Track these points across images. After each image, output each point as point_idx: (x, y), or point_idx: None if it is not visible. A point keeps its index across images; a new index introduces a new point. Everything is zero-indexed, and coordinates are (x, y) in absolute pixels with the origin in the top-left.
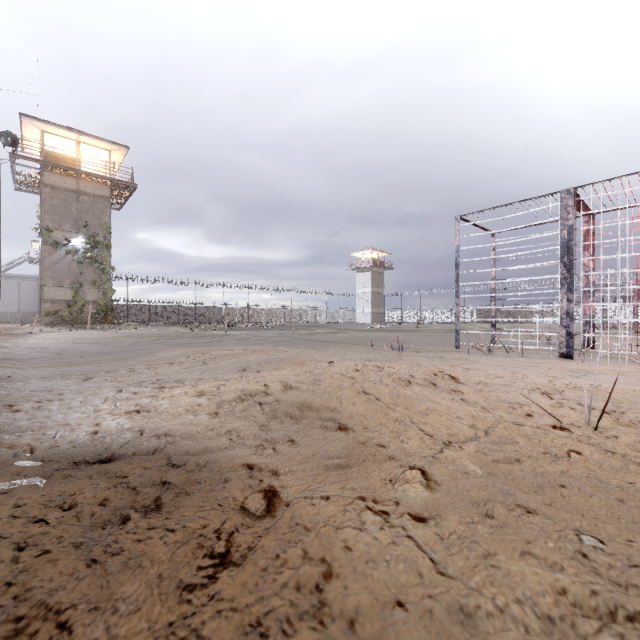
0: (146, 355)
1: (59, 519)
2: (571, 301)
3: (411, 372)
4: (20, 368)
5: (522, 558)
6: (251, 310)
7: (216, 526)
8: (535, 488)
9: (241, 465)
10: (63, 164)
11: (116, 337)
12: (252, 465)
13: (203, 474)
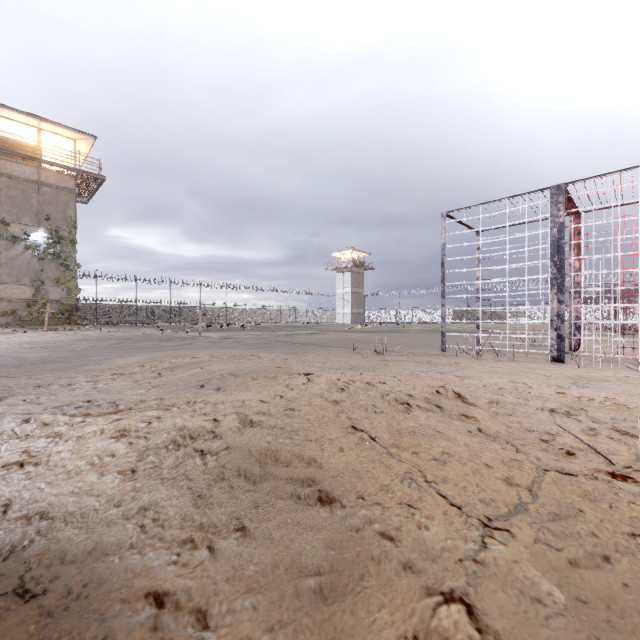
0: (96, 363)
1: None
2: (562, 302)
3: (409, 390)
4: None
5: None
6: (229, 310)
7: None
8: None
9: (143, 596)
10: (22, 152)
11: (71, 340)
12: (163, 596)
13: (65, 626)
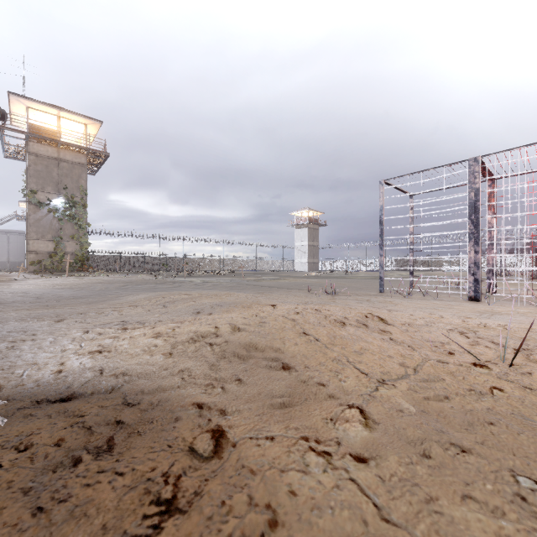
0: (114, 299)
1: (13, 461)
2: (478, 252)
3: (345, 314)
4: (2, 311)
5: (463, 502)
6: (207, 260)
7: (164, 469)
8: (466, 426)
9: (191, 404)
10: (46, 135)
11: (90, 283)
12: (202, 404)
13: (155, 413)
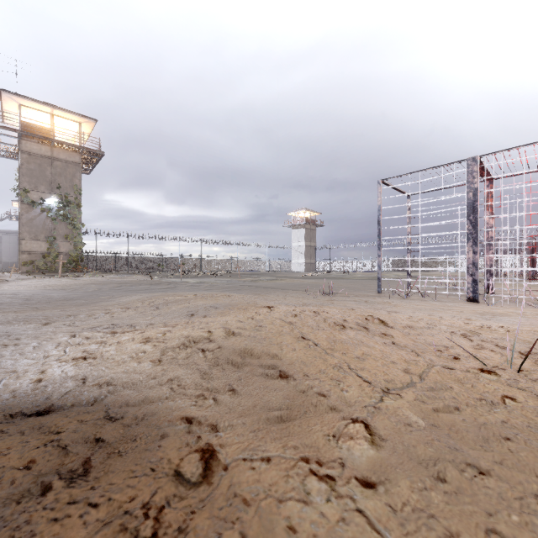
0: (107, 300)
1: None
2: (476, 253)
3: (344, 317)
4: None
5: None
6: (203, 260)
7: (145, 499)
8: (481, 442)
9: (180, 419)
10: (39, 134)
11: (82, 284)
12: (191, 419)
13: (139, 430)
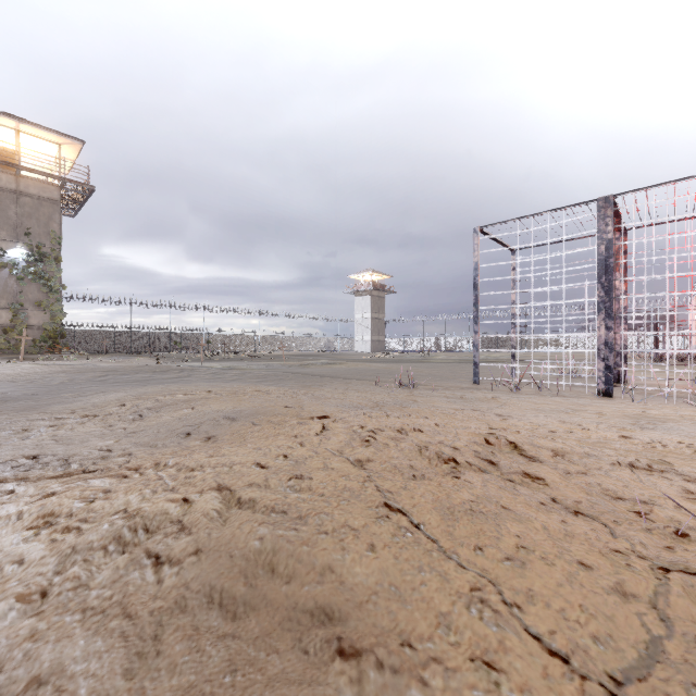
0: (69, 401)
1: None
2: (610, 329)
3: (452, 441)
4: None
5: None
6: (237, 337)
7: None
8: None
9: None
10: None
11: (46, 373)
12: None
13: None
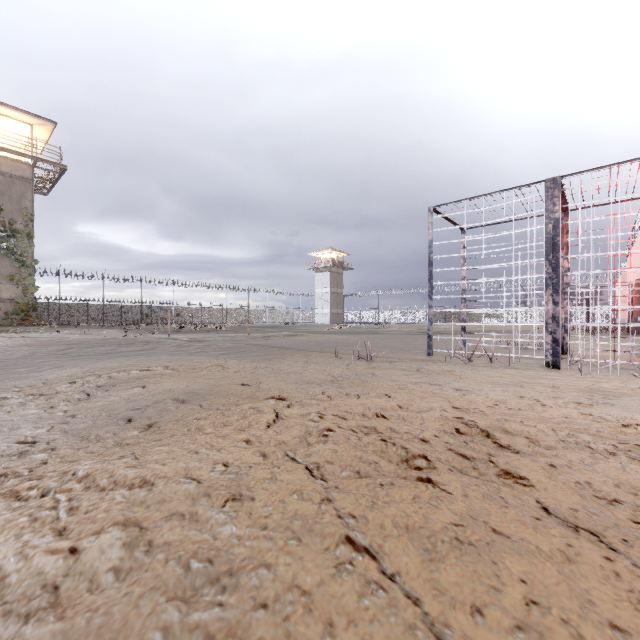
0: (21, 377)
1: None
2: (558, 304)
3: (420, 431)
4: None
5: None
6: (205, 310)
7: None
8: None
9: None
10: None
11: (8, 346)
12: None
13: None
